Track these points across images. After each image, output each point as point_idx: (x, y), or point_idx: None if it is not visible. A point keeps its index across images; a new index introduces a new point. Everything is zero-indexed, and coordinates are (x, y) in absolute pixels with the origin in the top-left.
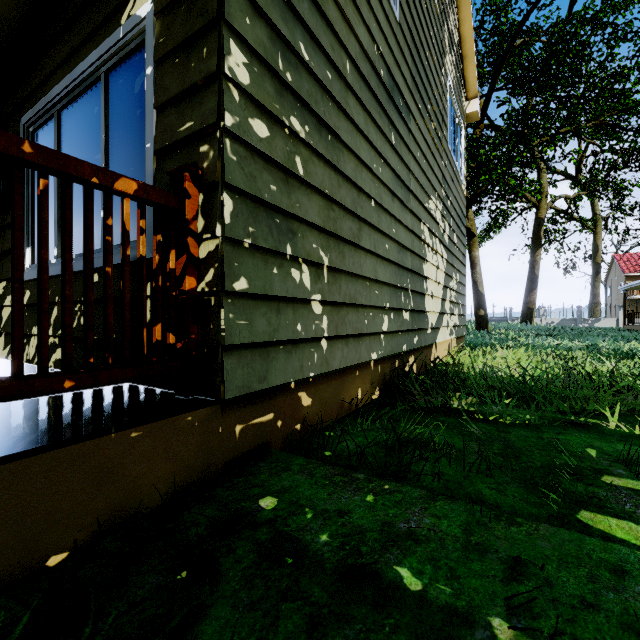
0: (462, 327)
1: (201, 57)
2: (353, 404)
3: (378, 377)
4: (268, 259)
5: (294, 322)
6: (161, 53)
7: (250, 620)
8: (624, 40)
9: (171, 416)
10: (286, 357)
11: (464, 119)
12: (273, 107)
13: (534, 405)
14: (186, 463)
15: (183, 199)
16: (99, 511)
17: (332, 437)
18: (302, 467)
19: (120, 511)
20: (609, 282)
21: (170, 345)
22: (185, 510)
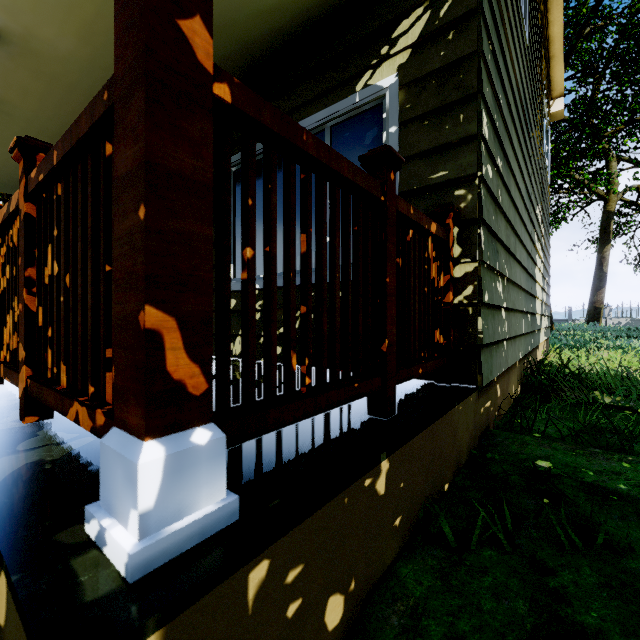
0: (548, 328)
1: (457, 122)
2: (511, 398)
3: (519, 375)
4: (491, 275)
5: (498, 326)
6: (408, 116)
7: (632, 525)
8: None
9: (467, 397)
10: (495, 355)
11: (549, 119)
12: (493, 152)
13: None
14: (470, 433)
15: (447, 233)
16: (453, 459)
17: (523, 423)
18: (537, 442)
19: (457, 461)
20: None
21: (441, 344)
22: (486, 465)
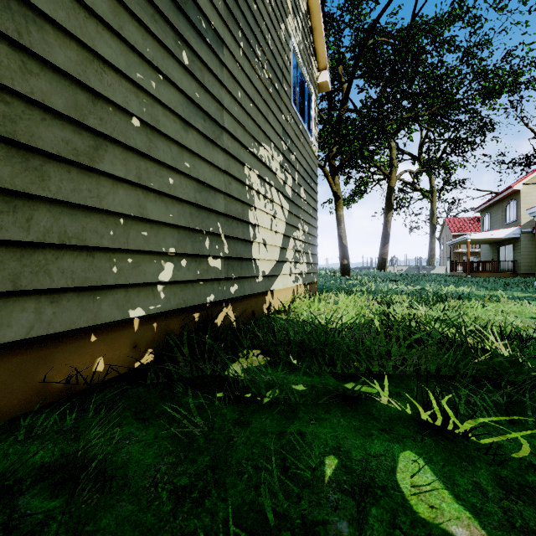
0: (312, 274)
1: None
2: (81, 381)
3: (152, 337)
4: None
5: None
6: None
7: None
8: (449, 50)
9: None
10: None
11: (315, 87)
12: None
13: (302, 375)
14: None
15: None
16: None
17: None
18: None
19: None
20: (442, 239)
21: None
22: None
